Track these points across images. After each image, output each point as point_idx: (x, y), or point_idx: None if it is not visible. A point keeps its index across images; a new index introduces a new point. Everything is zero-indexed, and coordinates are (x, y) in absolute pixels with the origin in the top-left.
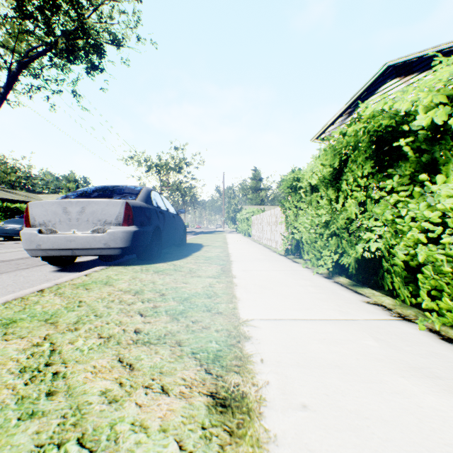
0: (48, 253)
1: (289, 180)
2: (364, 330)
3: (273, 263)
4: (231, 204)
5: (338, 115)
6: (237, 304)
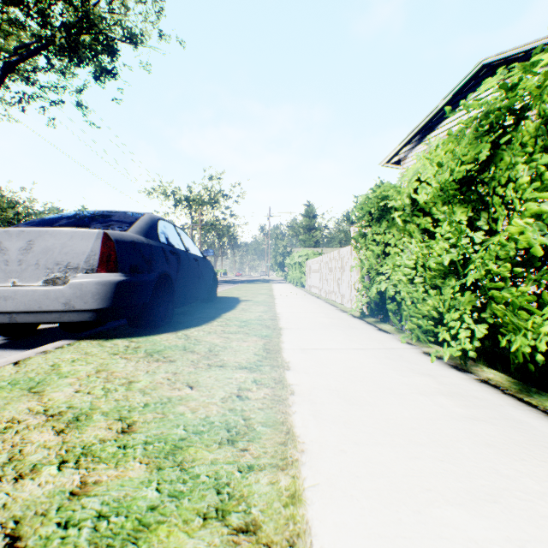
0: None
1: (370, 201)
2: None
3: (348, 333)
4: (278, 247)
5: (416, 131)
6: (299, 470)
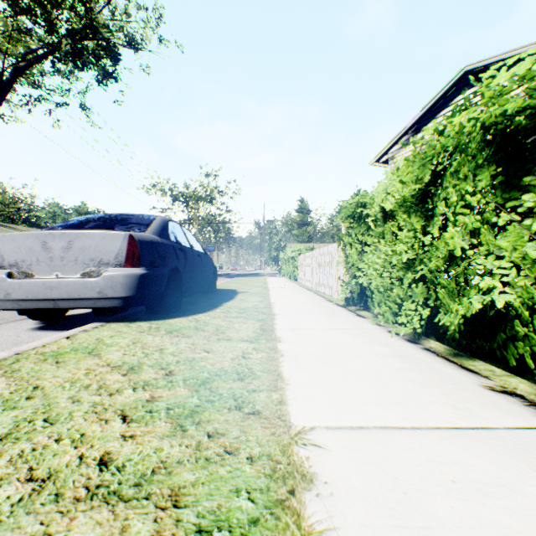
0: (21, 304)
1: (351, 206)
2: (517, 457)
3: (331, 318)
4: (272, 242)
5: (403, 133)
6: (285, 392)
